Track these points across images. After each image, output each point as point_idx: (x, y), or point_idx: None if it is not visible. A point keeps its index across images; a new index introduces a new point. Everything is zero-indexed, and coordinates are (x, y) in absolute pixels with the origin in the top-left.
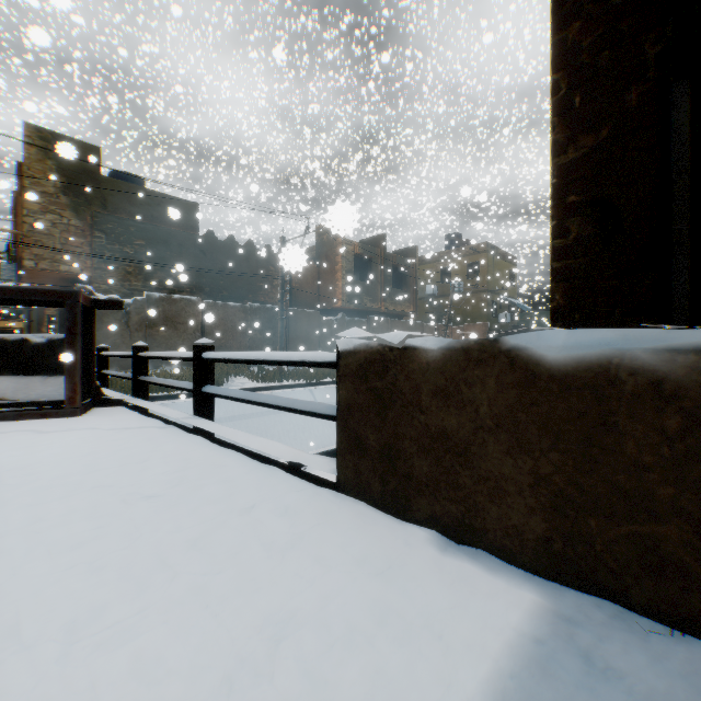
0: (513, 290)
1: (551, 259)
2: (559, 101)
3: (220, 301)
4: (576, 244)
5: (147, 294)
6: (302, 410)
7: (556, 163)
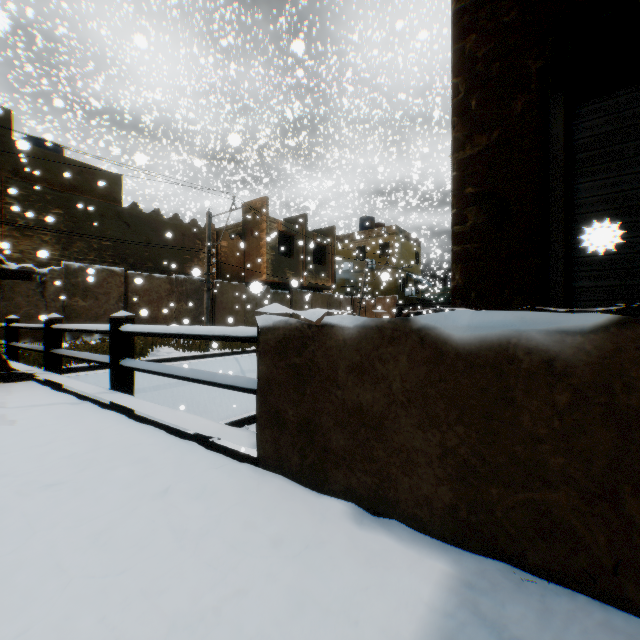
0: (417, 268)
1: (452, 243)
2: (459, 102)
3: (145, 273)
4: (473, 231)
5: (66, 263)
6: (223, 383)
7: (457, 158)
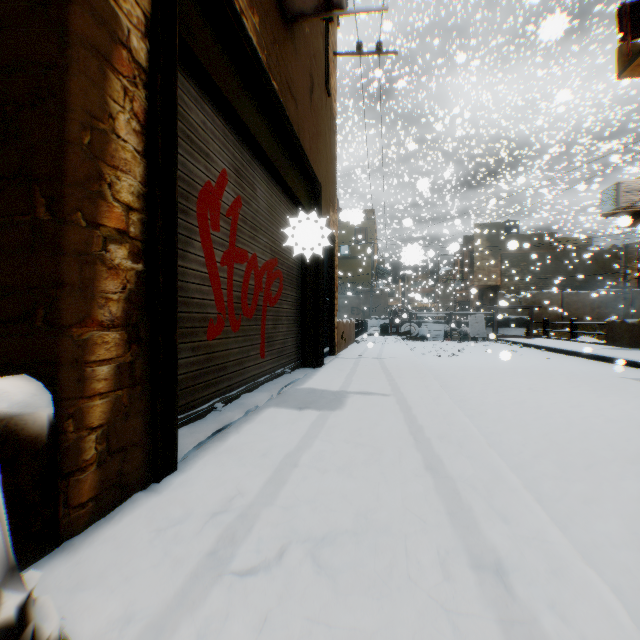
0: None
1: None
2: None
3: (572, 291)
4: None
5: (528, 292)
6: (599, 333)
7: None
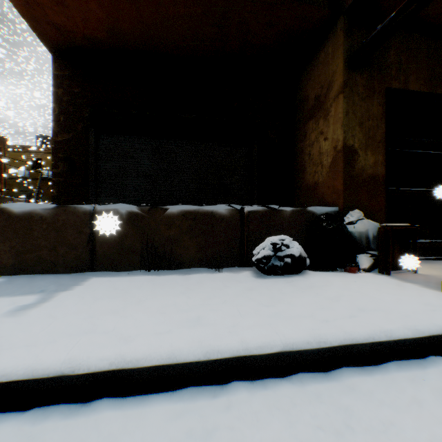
0: None
1: (53, 176)
2: (56, 115)
3: None
4: (63, 173)
5: None
6: None
7: (55, 139)
